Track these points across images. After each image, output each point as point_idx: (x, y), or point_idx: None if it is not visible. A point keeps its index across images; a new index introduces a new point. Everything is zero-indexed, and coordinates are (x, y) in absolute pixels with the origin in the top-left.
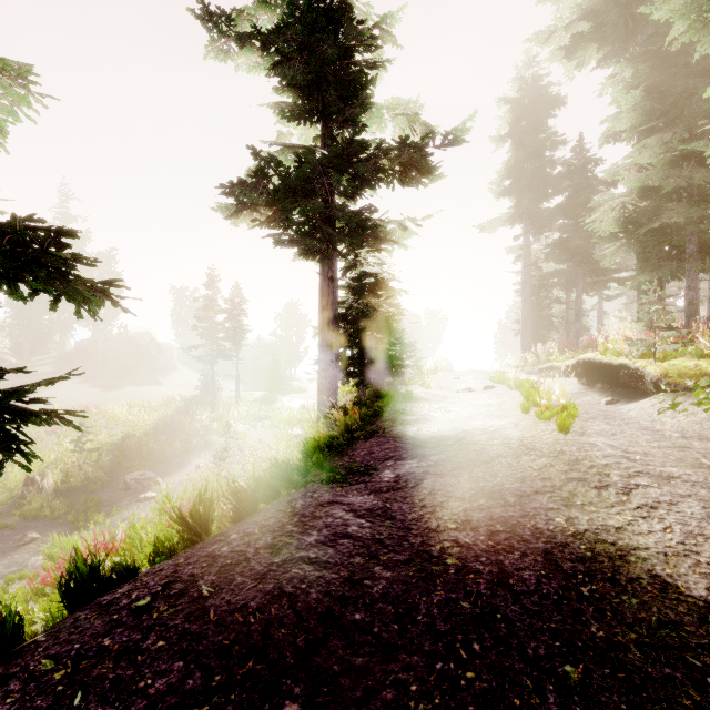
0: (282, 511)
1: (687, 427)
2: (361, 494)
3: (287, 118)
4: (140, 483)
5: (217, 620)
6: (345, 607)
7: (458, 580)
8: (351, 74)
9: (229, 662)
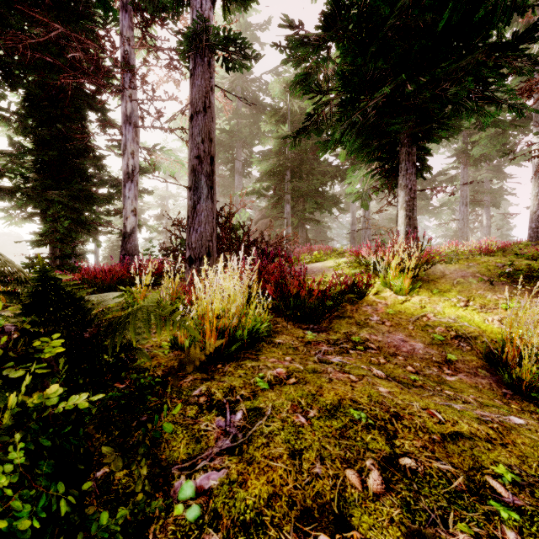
0: None
1: None
2: None
3: None
4: None
5: None
6: None
7: None
8: None
9: None
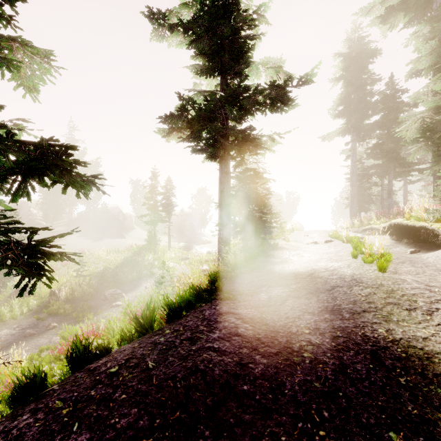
0: (196, 317)
1: None
2: (246, 308)
3: (199, 74)
4: (113, 296)
5: (158, 384)
6: (237, 381)
7: (312, 368)
8: (238, 44)
9: (164, 411)
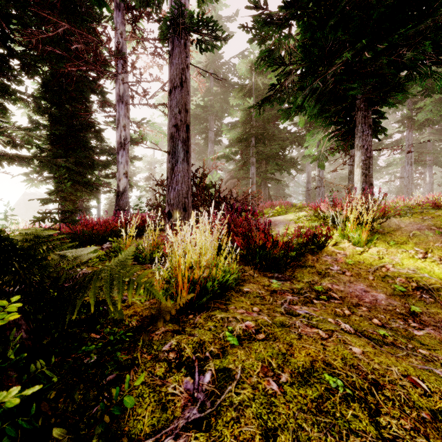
0: None
1: None
2: None
3: None
4: None
5: None
6: None
7: None
8: None
9: None
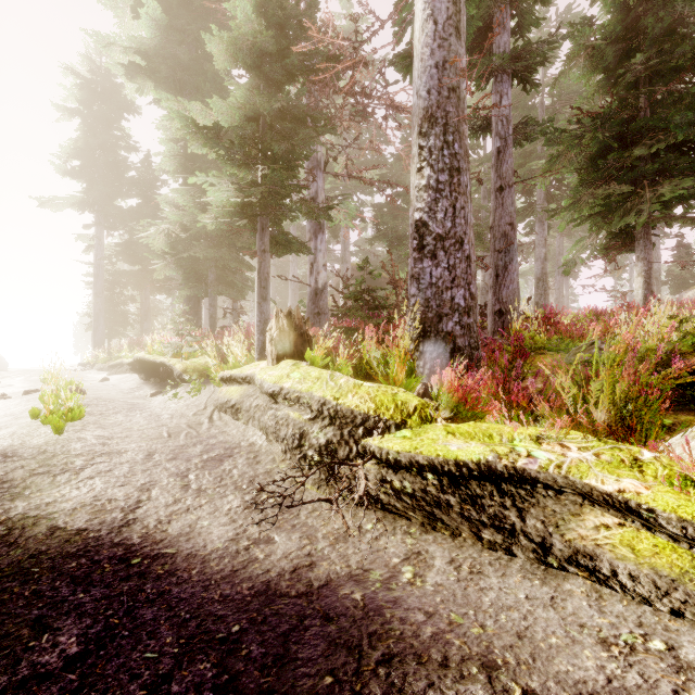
0: None
1: (179, 409)
2: None
3: None
4: None
5: None
6: None
7: None
8: None
9: None
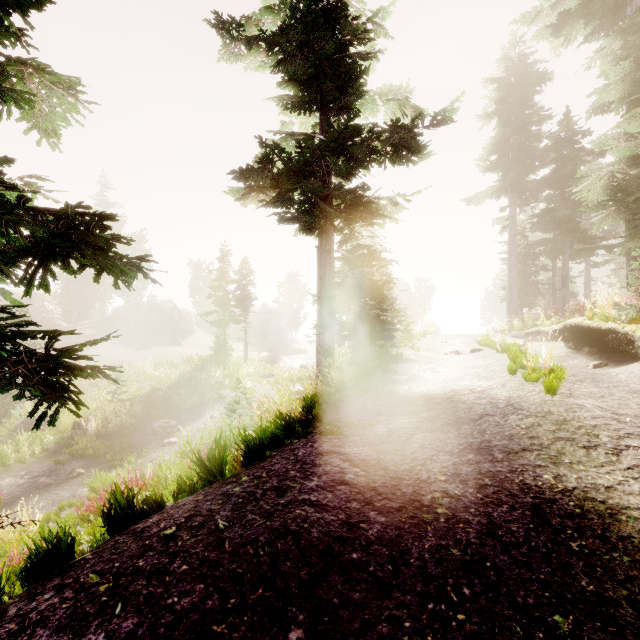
0: (286, 458)
1: None
2: (356, 445)
3: (289, 109)
4: (164, 429)
5: (232, 551)
6: (343, 546)
7: (448, 528)
8: (346, 66)
9: (242, 588)
